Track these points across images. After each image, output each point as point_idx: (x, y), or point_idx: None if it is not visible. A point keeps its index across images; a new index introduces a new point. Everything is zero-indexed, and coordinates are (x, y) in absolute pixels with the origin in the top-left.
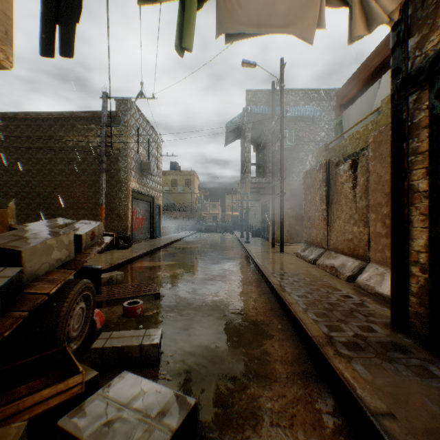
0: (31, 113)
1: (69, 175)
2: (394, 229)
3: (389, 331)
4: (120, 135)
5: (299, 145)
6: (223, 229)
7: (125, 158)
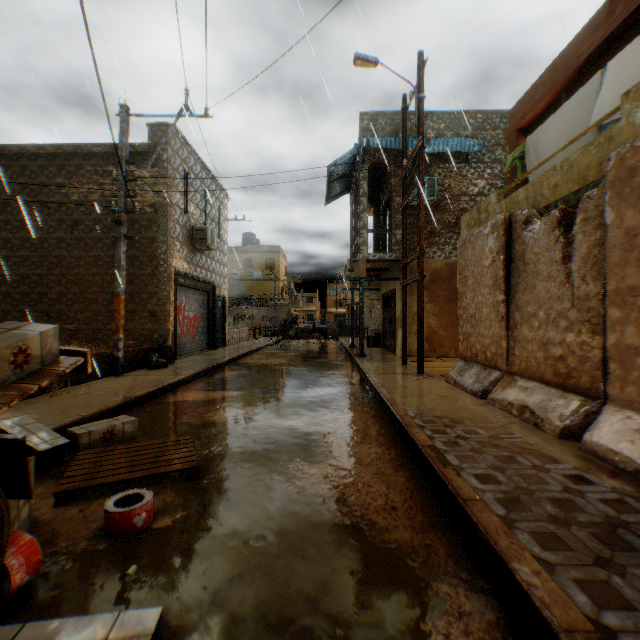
0: (10, 146)
1: (72, 248)
2: None
3: None
4: (156, 183)
5: (444, 201)
6: (323, 334)
7: (164, 220)
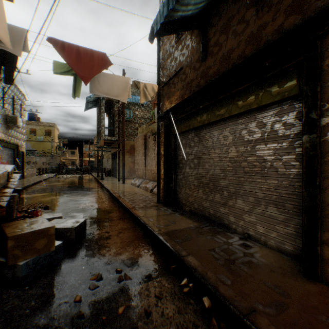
0: None
1: None
2: (158, 167)
3: (155, 203)
4: None
5: (135, 119)
6: (82, 171)
7: None
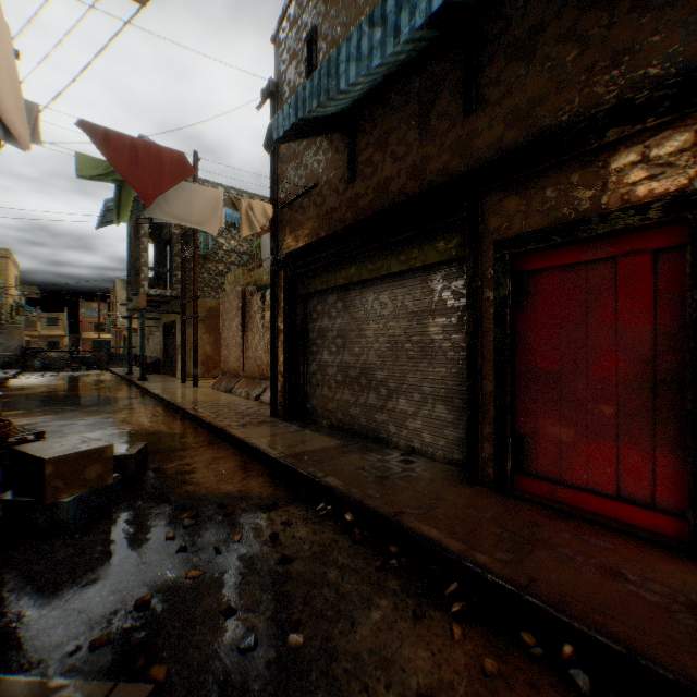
0: None
1: None
2: (272, 353)
3: (268, 417)
4: None
5: (218, 253)
6: (87, 364)
7: None
